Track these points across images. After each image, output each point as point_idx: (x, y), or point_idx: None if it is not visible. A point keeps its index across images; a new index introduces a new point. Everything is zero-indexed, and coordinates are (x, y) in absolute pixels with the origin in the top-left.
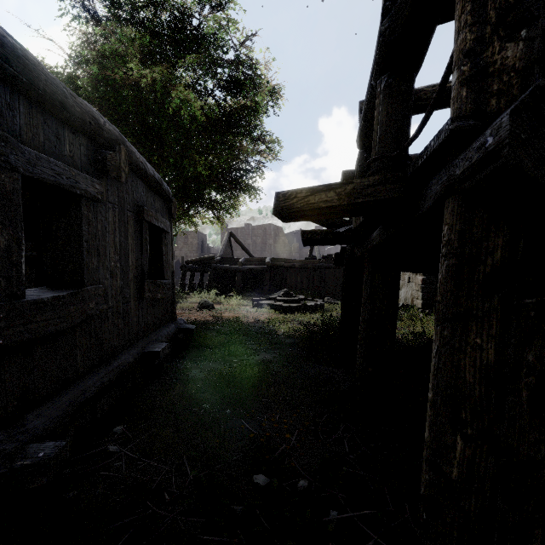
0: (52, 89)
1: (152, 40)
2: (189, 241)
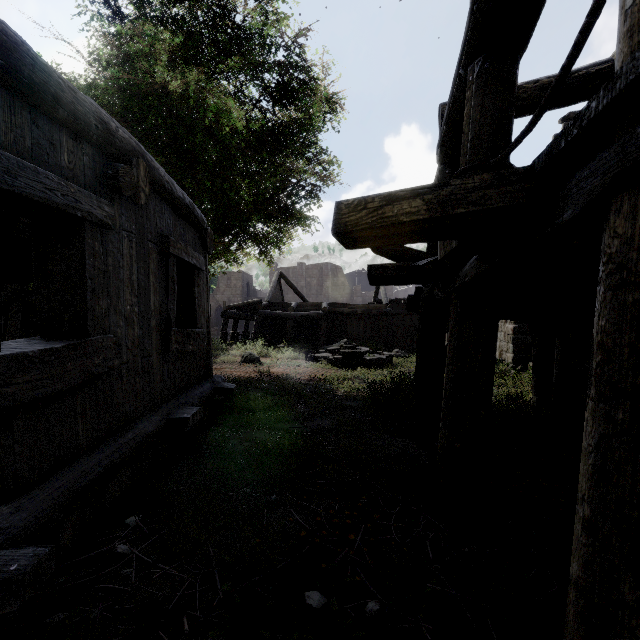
0: (42, 78)
1: (186, 41)
2: (232, 283)
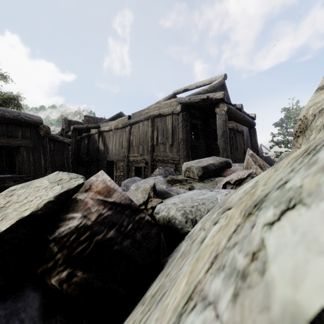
0: None
1: None
2: None
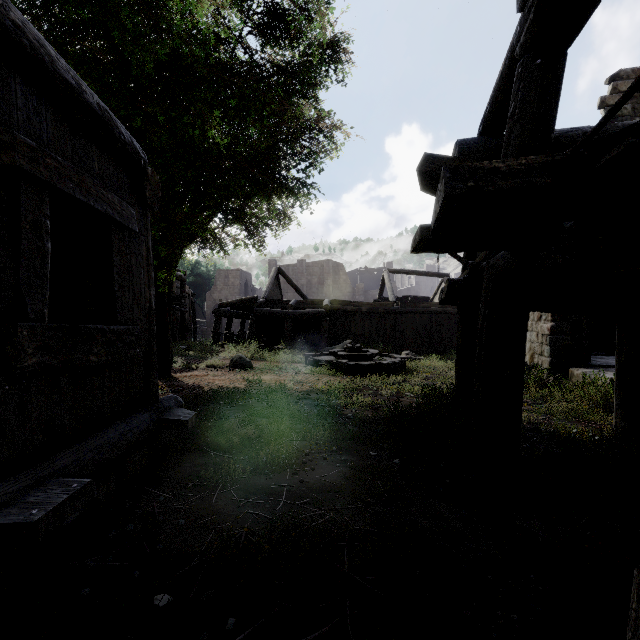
0: None
1: None
2: (230, 281)
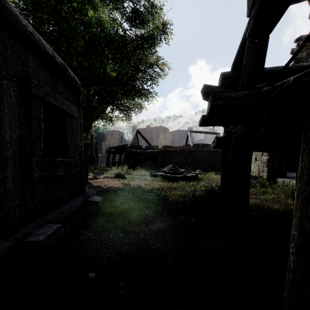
0: None
1: None
2: (114, 136)
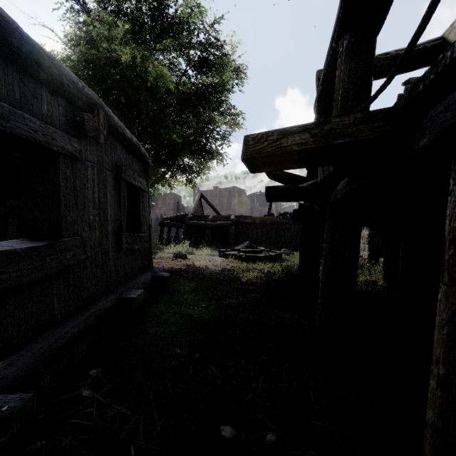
0: (27, 48)
1: (134, 27)
2: (167, 201)
